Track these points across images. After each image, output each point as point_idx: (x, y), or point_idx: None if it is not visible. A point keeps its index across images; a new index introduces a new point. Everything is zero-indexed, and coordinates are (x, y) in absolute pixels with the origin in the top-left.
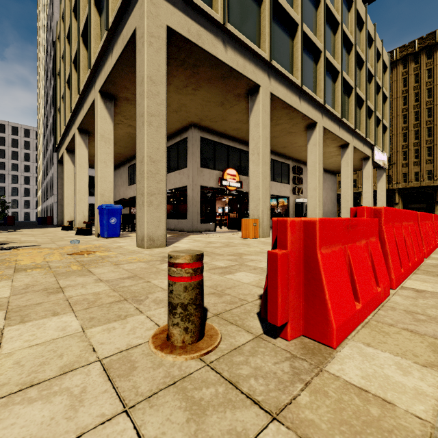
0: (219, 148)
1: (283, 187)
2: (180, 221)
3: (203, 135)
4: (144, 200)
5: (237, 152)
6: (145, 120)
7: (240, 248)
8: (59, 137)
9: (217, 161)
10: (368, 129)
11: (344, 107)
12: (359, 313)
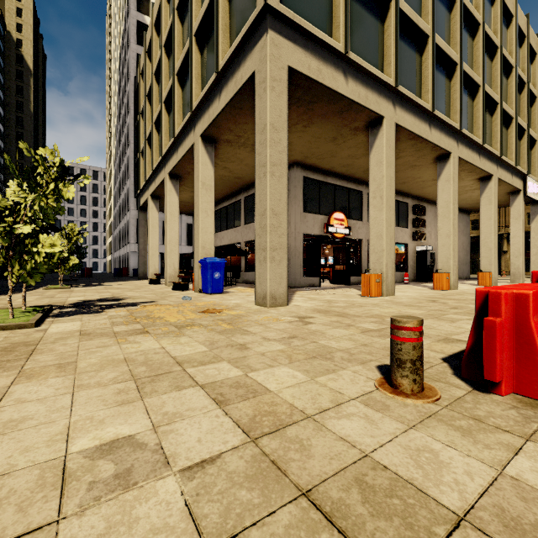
0: (324, 188)
1: (401, 231)
2: None
3: (307, 175)
4: (267, 256)
5: (345, 191)
6: (268, 170)
7: (372, 309)
8: (141, 181)
9: (322, 204)
10: (518, 154)
11: (486, 128)
12: None
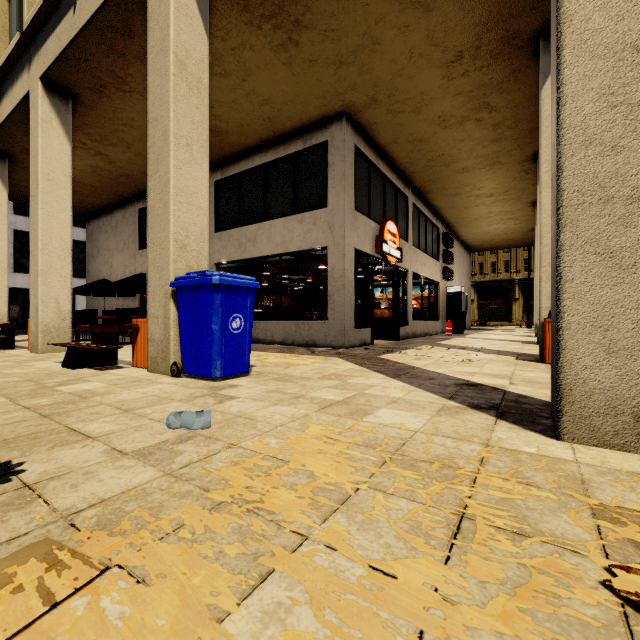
0: (374, 177)
1: (435, 265)
2: (303, 324)
3: (358, 143)
4: None
5: (393, 192)
6: None
7: None
8: None
9: (372, 204)
10: None
11: None
12: None
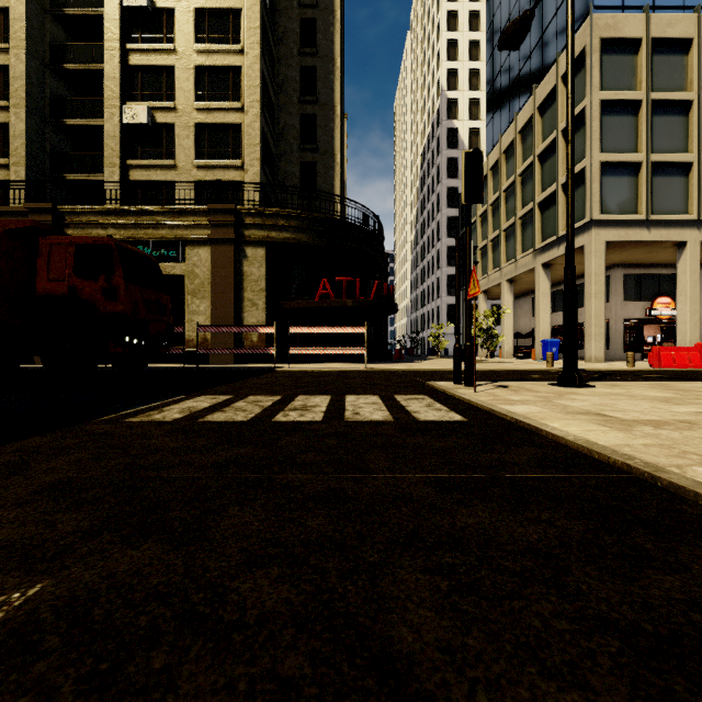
0: (646, 278)
1: None
2: None
3: (627, 271)
4: (592, 338)
5: (673, 277)
6: (592, 297)
7: None
8: None
9: (645, 292)
10: None
11: None
12: (675, 366)
